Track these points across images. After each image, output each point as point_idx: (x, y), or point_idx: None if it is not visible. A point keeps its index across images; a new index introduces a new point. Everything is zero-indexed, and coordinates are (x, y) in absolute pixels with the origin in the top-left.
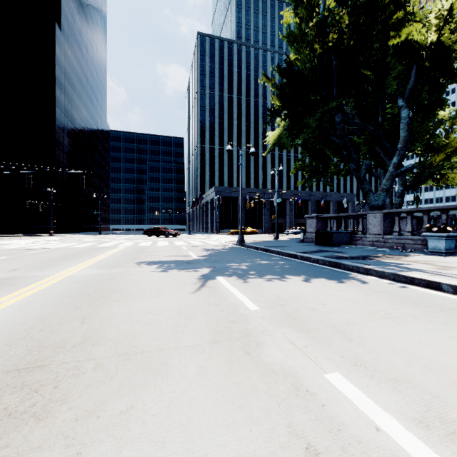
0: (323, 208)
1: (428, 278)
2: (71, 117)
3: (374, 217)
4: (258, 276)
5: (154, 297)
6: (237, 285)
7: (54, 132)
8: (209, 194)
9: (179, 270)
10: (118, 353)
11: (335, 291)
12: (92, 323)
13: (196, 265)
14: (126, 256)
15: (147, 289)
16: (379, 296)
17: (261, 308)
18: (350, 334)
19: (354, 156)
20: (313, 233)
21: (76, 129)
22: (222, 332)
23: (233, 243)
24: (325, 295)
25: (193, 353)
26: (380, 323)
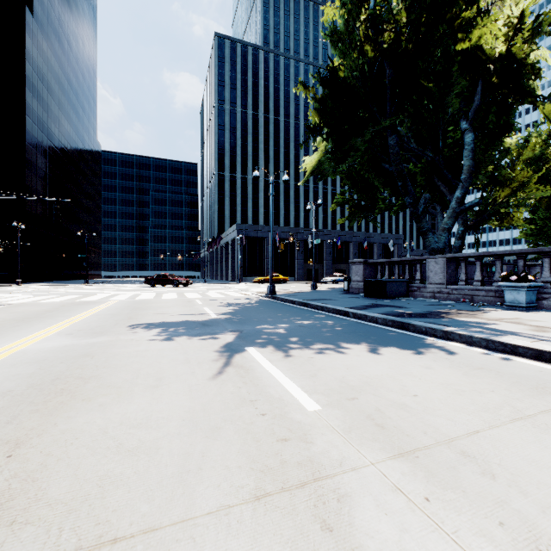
0: (366, 251)
1: (536, 346)
2: (48, 130)
3: (435, 263)
4: (305, 345)
5: (151, 389)
6: (278, 363)
7: (23, 149)
8: (229, 233)
9: (192, 338)
10: (60, 550)
11: (420, 369)
12: (28, 458)
13: (215, 328)
14: (117, 316)
15: (141, 373)
16: (484, 377)
17: (324, 407)
18: (485, 461)
19: (411, 188)
20: (360, 282)
21: (54, 146)
22: (270, 468)
23: (262, 294)
24: (408, 376)
25: (219, 537)
26: (518, 432)
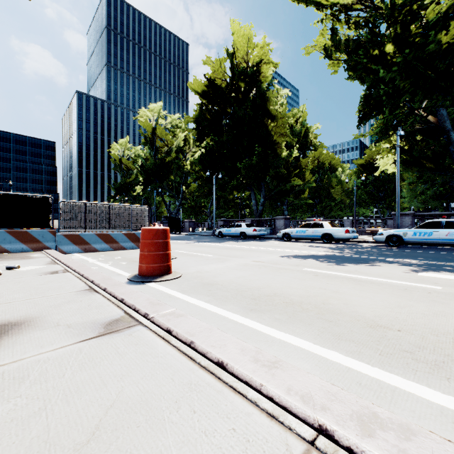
0: None
1: None
2: None
3: None
4: None
5: None
6: None
7: None
8: None
9: None
10: None
11: None
12: None
13: None
14: None
15: None
16: None
17: None
18: None
19: None
20: None
21: None
22: None
23: None
24: None
25: None
26: None
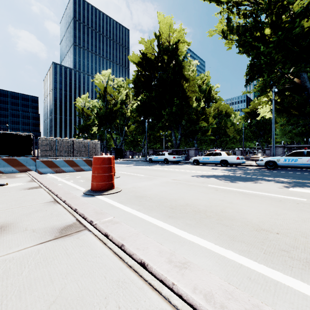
0: None
1: None
2: None
3: None
4: None
5: None
6: None
7: None
8: None
9: None
10: None
11: None
12: None
13: None
14: None
15: None
16: None
17: None
18: None
19: None
20: None
21: None
22: None
23: None
24: None
25: None
26: None
